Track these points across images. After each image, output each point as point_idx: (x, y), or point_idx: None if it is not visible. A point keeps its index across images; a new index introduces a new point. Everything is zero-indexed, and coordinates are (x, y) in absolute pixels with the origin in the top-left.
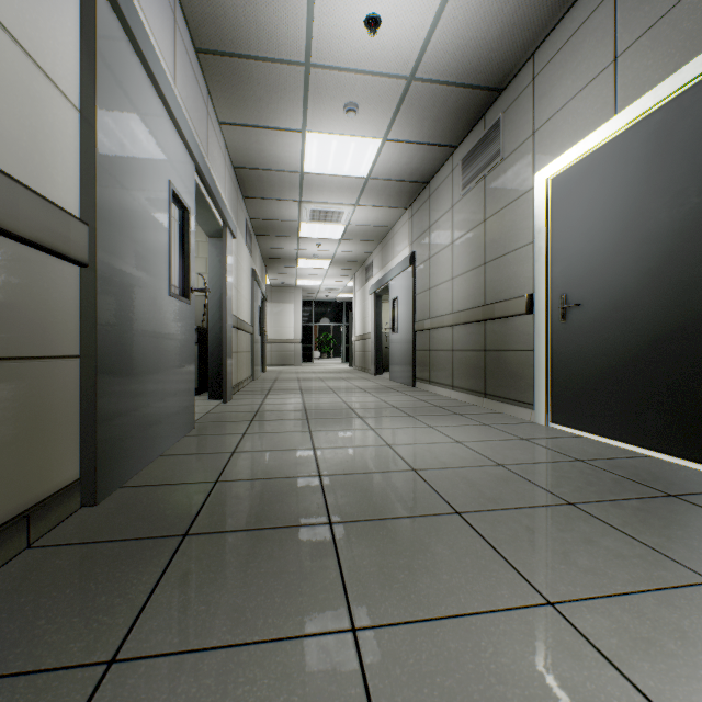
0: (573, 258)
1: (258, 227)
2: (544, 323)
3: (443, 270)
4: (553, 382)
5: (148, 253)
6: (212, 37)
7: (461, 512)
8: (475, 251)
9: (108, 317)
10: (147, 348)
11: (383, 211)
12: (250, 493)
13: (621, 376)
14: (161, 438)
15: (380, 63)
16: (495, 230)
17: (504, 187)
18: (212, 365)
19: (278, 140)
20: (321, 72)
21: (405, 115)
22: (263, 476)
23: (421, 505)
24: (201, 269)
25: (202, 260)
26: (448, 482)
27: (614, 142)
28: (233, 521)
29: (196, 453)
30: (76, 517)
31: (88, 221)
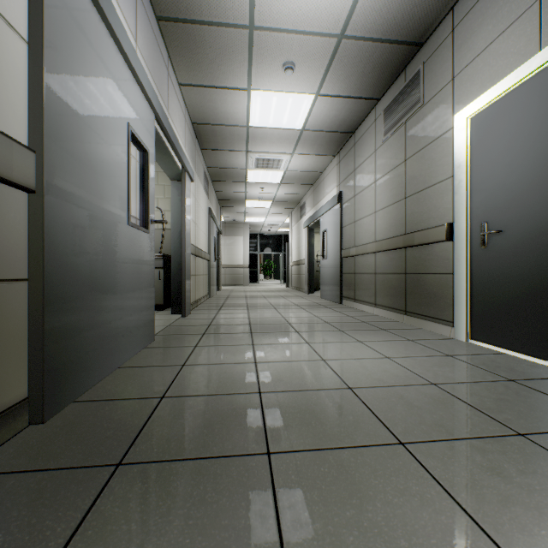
0: (494, 188)
1: (213, 174)
2: (464, 248)
3: (367, 205)
4: (473, 302)
5: (105, 186)
6: (169, 5)
7: (405, 443)
8: (396, 188)
9: (58, 242)
10: (104, 271)
11: (315, 158)
12: (192, 411)
13: (547, 298)
14: (120, 351)
15: (314, 22)
16: (415, 168)
17: (423, 129)
18: (174, 286)
19: (227, 99)
20: (263, 34)
21: (335, 72)
22: (207, 392)
23: (362, 431)
24: (166, 207)
25: (167, 200)
26: (385, 403)
27: (539, 75)
28: (169, 447)
29: (151, 365)
30: (20, 436)
31: (35, 148)
